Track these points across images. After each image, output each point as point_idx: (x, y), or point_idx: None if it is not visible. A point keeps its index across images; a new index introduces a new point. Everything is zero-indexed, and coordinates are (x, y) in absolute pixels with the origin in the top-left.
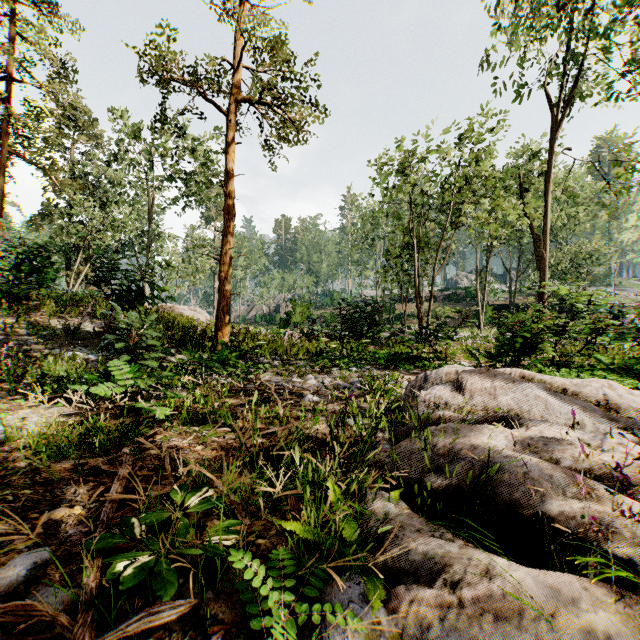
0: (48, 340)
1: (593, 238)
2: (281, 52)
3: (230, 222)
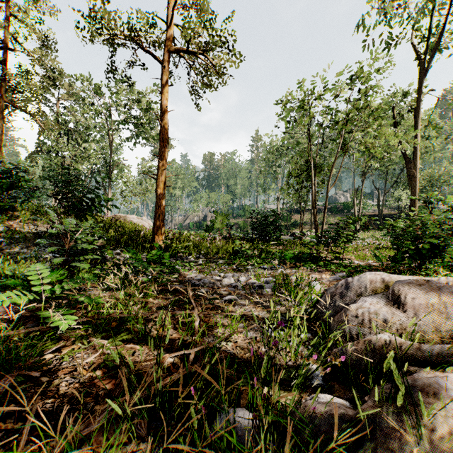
0: (19, 242)
1: (443, 164)
2: (204, 6)
3: (164, 148)
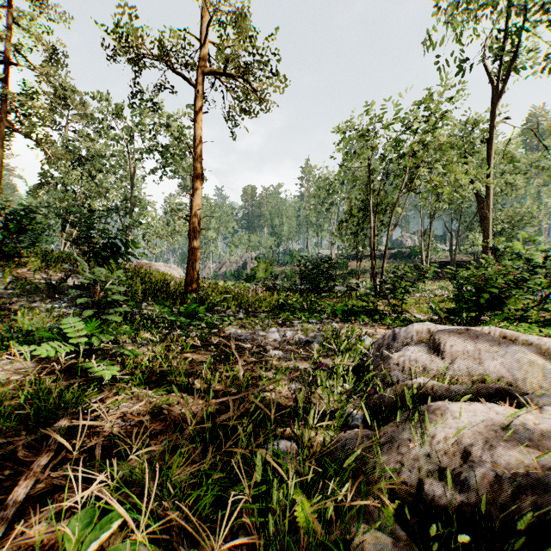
0: (31, 294)
1: (526, 202)
2: (245, 24)
3: (199, 185)
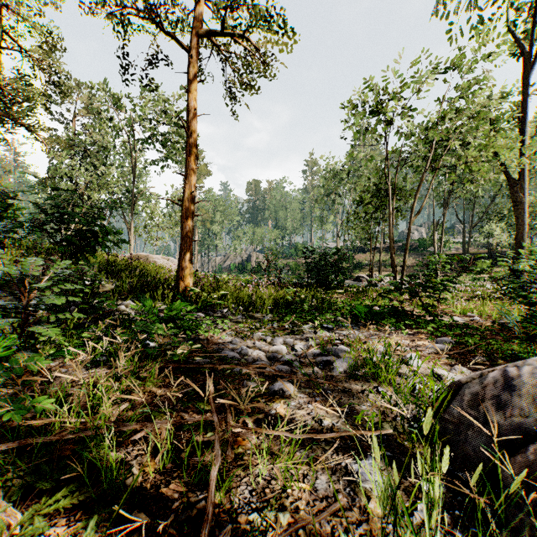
0: None
1: None
2: None
3: (192, 164)
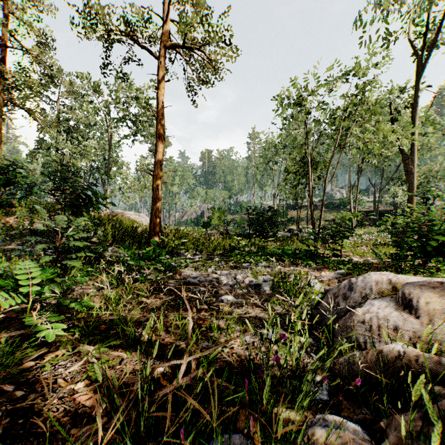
0: (15, 238)
1: (439, 160)
2: (201, 0)
3: (161, 144)
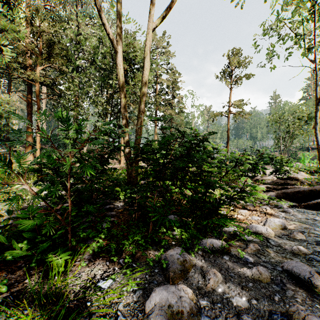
0: None
1: None
2: (241, 107)
3: (228, 139)
